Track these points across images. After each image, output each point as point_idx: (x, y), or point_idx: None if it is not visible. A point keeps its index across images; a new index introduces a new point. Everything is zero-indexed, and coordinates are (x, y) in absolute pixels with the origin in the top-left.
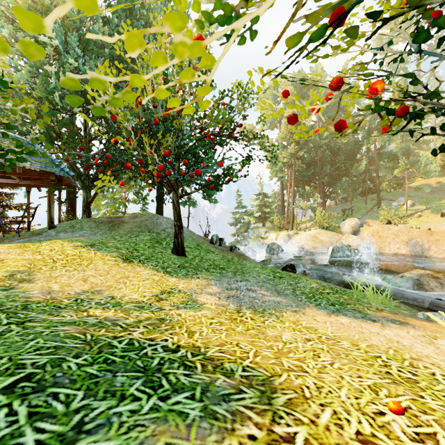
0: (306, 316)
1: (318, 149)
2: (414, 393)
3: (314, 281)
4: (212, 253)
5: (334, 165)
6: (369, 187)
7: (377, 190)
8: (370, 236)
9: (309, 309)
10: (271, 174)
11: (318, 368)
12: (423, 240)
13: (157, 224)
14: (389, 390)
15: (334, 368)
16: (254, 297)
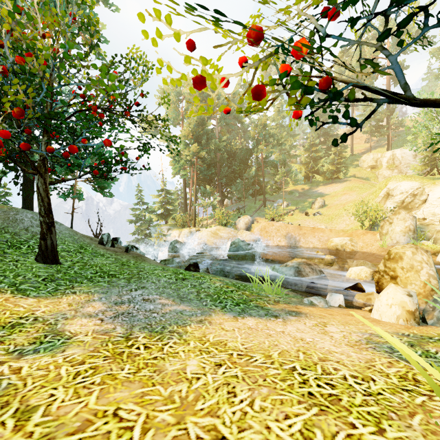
0: (213, 325)
1: (218, 151)
2: (345, 423)
3: (218, 279)
4: (101, 256)
5: (230, 168)
6: (257, 189)
7: (264, 192)
8: (259, 231)
9: (216, 315)
10: (174, 171)
11: (237, 420)
12: (296, 233)
13: (15, 220)
14: (322, 429)
15: (255, 411)
16: (151, 311)
